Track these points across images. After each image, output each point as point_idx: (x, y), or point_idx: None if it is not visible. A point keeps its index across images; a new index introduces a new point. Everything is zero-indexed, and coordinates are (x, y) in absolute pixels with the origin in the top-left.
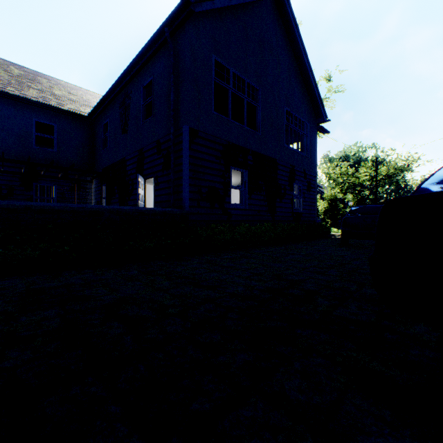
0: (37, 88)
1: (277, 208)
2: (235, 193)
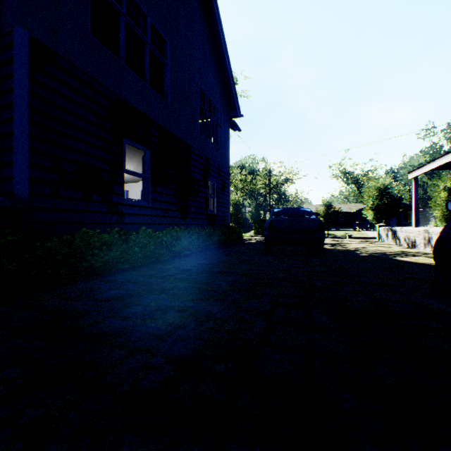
0: None
1: (190, 208)
2: (133, 189)
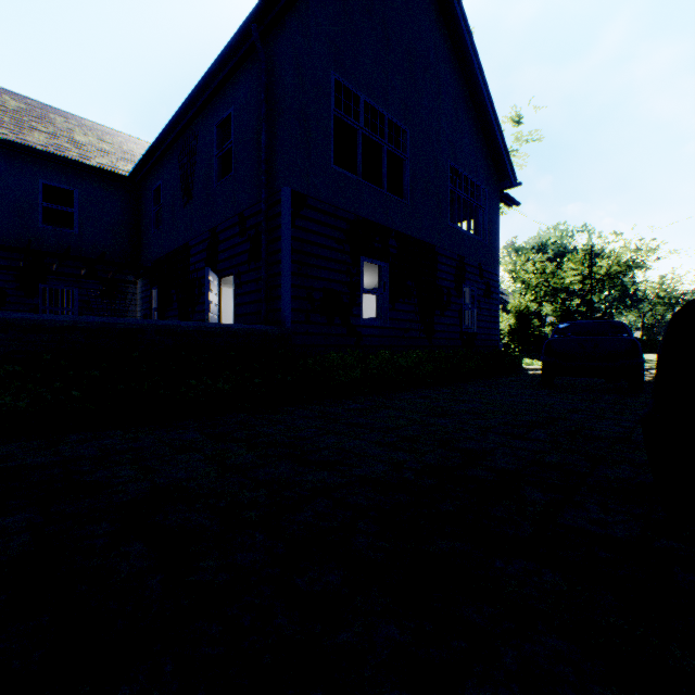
0: (47, 131)
1: (436, 326)
2: (368, 302)
